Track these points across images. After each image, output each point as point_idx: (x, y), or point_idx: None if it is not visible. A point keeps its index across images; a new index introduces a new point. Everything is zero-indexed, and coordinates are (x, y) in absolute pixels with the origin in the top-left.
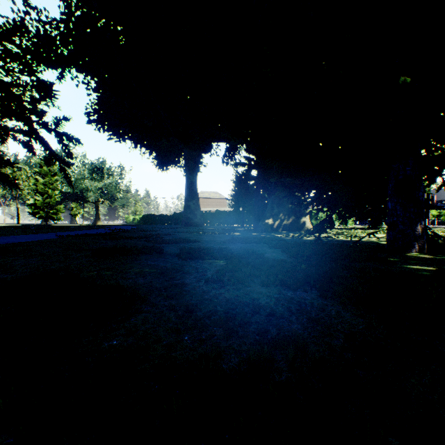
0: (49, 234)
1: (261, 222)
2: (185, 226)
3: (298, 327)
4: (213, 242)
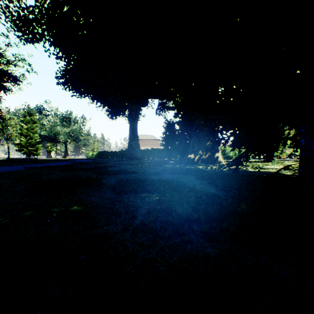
0: (21, 166)
1: (185, 156)
2: (129, 159)
3: None
4: (147, 173)
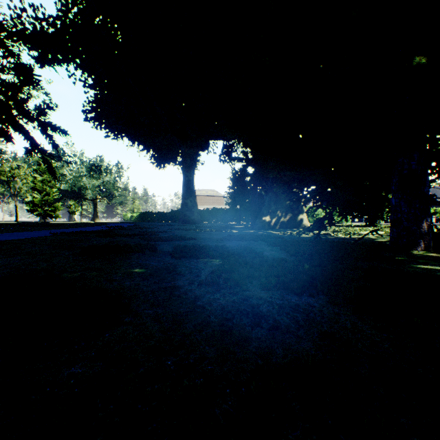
0: (44, 232)
1: (258, 219)
2: (183, 223)
3: (309, 345)
4: (209, 239)
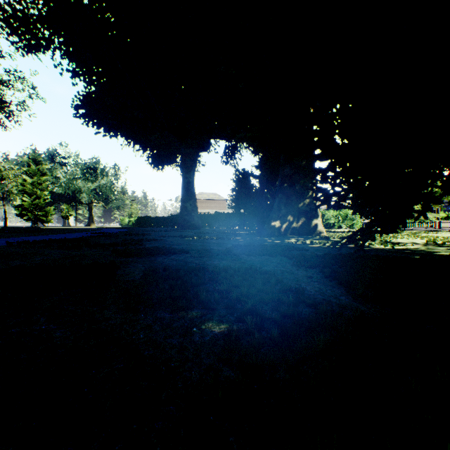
0: (5, 240)
1: (267, 224)
2: (182, 229)
3: None
4: (207, 253)
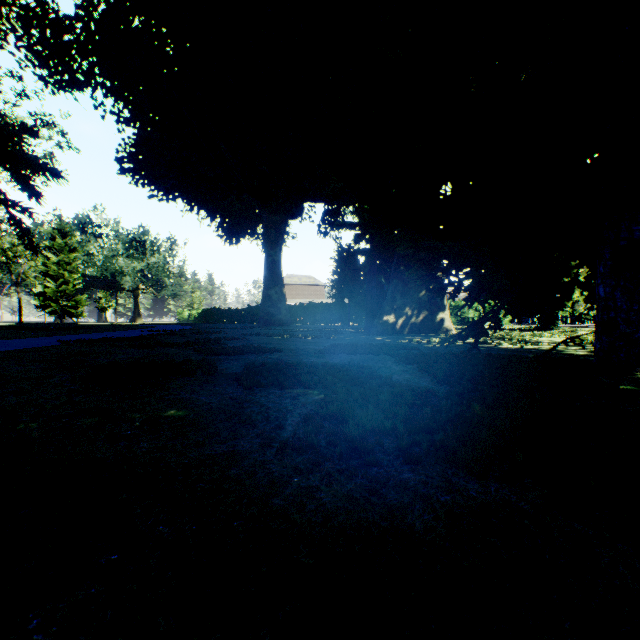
0: (51, 338)
1: (377, 319)
2: (264, 325)
3: None
4: (302, 352)
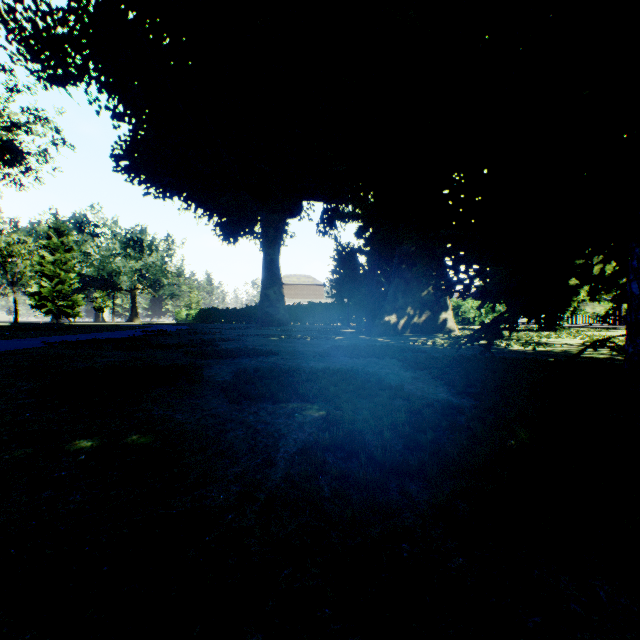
0: (37, 340)
1: (379, 319)
2: (262, 325)
3: None
4: (301, 355)
